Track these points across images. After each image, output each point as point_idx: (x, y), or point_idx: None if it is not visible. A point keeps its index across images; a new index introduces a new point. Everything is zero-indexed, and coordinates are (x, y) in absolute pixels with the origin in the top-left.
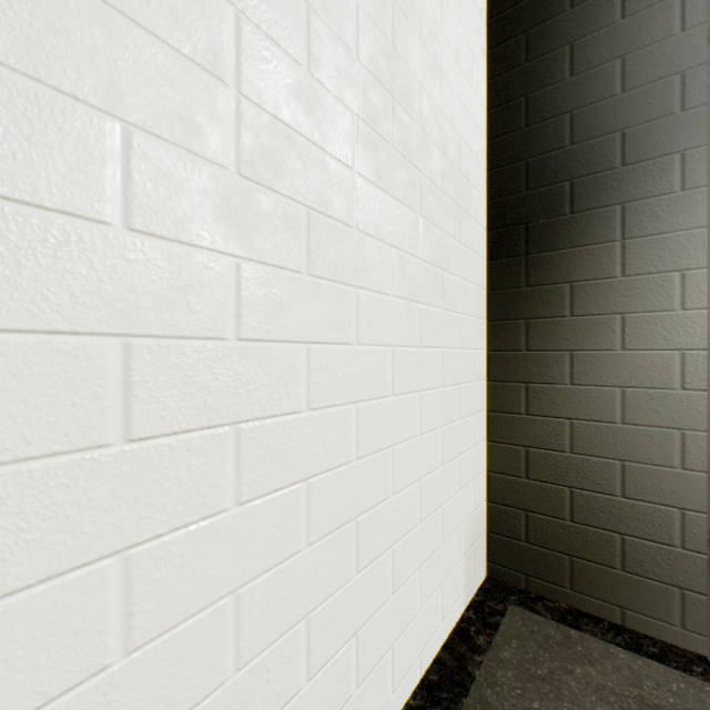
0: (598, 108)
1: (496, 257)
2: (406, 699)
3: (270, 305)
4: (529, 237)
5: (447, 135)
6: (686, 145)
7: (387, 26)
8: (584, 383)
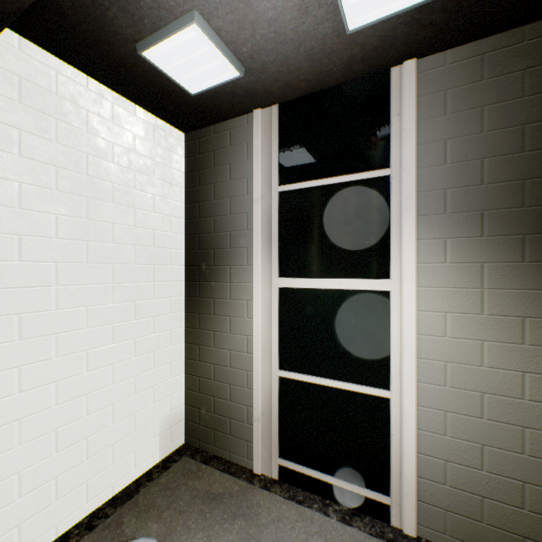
0: (223, 218)
1: (188, 280)
2: (100, 505)
3: None
4: (200, 273)
5: (141, 235)
6: (248, 245)
7: (83, 211)
8: (218, 347)
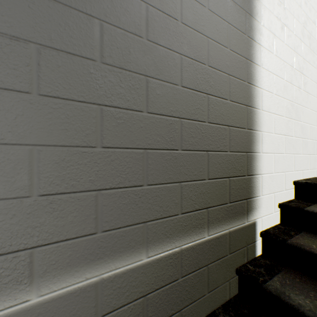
0: None
1: None
2: None
3: (305, 53)
4: None
5: None
6: None
7: None
8: None
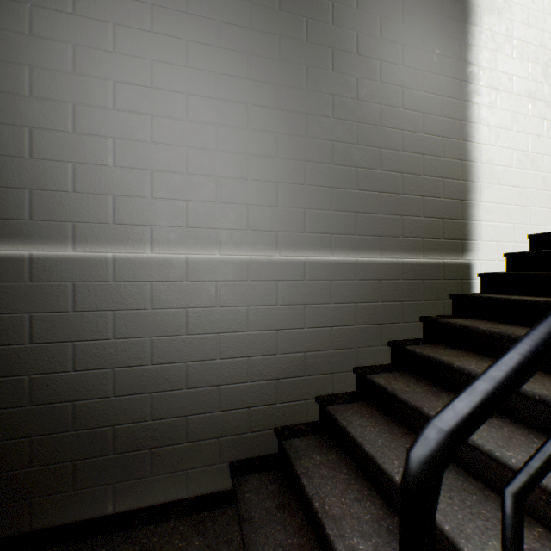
0: None
1: None
2: None
3: (550, 95)
4: None
5: None
6: None
7: None
8: None
